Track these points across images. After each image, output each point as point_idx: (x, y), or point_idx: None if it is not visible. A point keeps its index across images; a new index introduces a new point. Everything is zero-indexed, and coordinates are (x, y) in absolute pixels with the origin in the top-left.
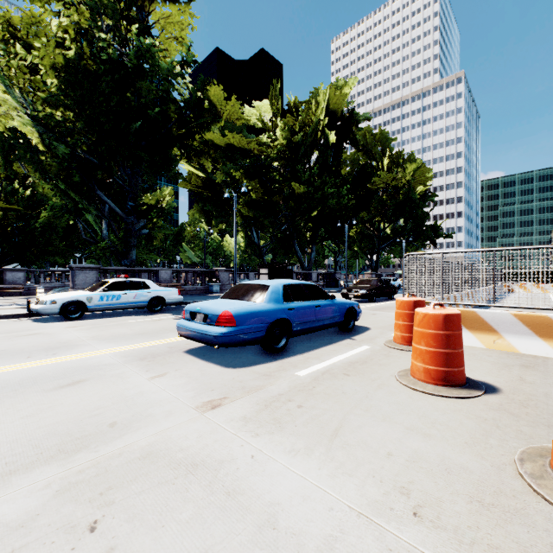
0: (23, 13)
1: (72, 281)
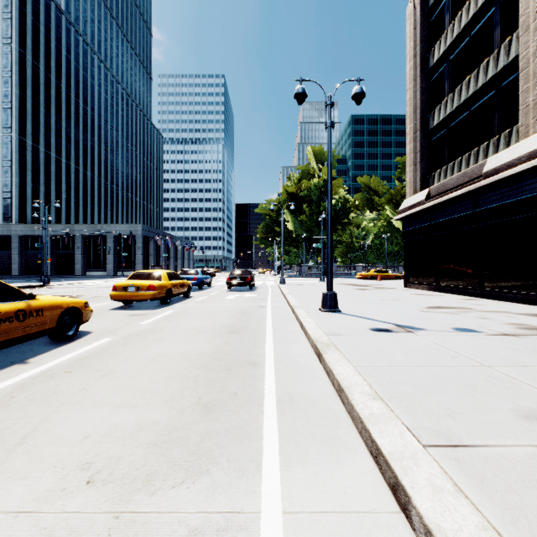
0: (394, 190)
1: None
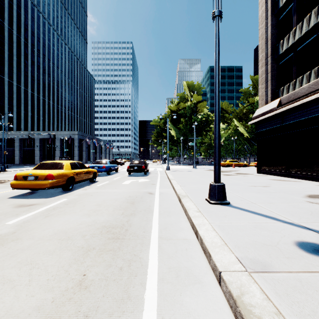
0: (239, 109)
1: (249, 160)
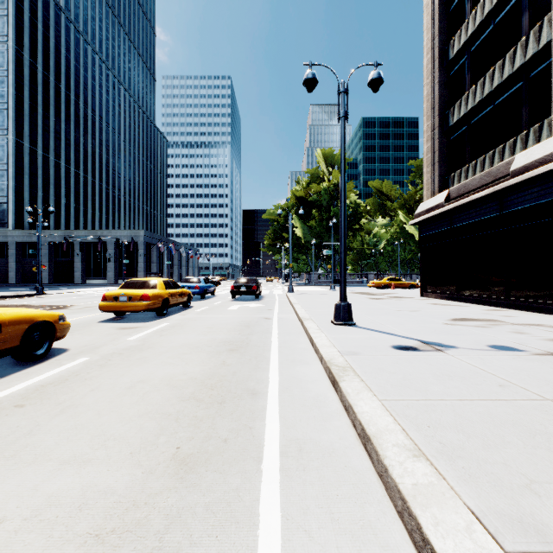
0: (408, 195)
1: None
